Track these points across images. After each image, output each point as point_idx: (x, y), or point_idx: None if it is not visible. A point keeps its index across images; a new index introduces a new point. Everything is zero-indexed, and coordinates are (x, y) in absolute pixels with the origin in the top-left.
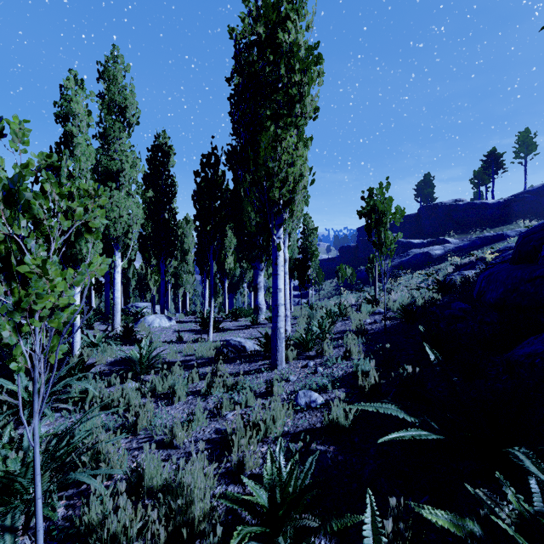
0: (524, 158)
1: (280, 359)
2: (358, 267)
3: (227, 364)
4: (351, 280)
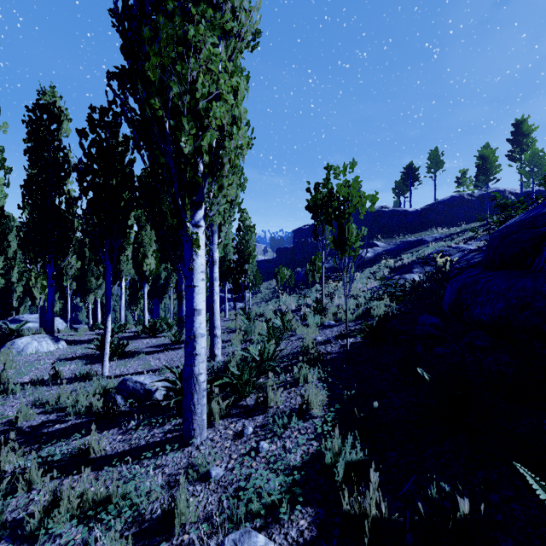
0: (434, 173)
1: (199, 425)
2: (295, 269)
3: (114, 428)
4: (290, 282)
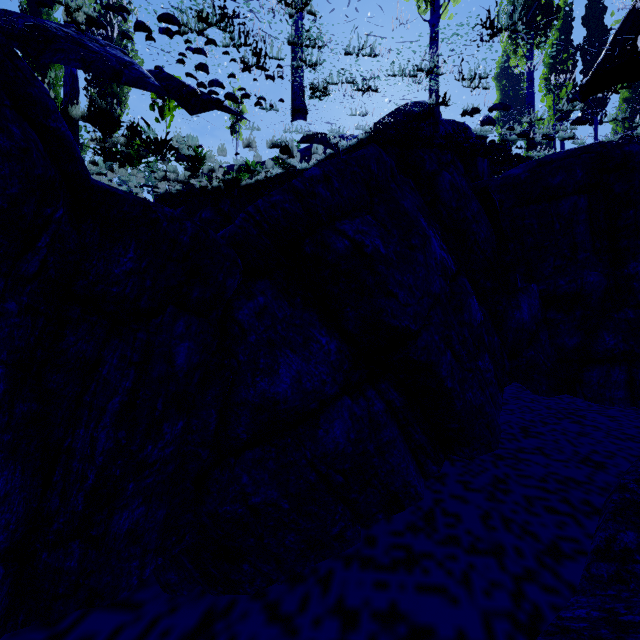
0: None
1: None
2: None
3: None
4: None
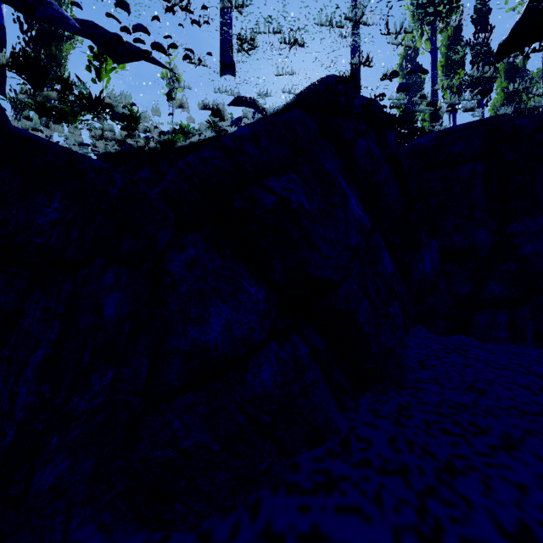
0: None
1: None
2: None
3: None
4: None
